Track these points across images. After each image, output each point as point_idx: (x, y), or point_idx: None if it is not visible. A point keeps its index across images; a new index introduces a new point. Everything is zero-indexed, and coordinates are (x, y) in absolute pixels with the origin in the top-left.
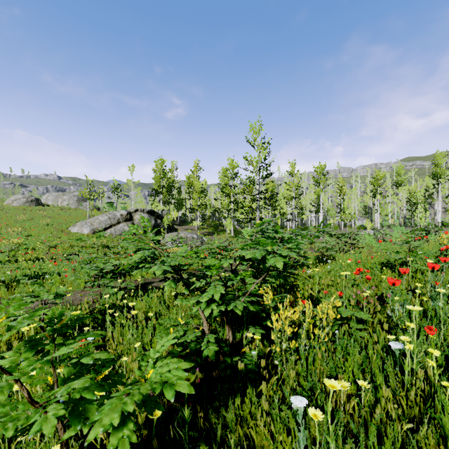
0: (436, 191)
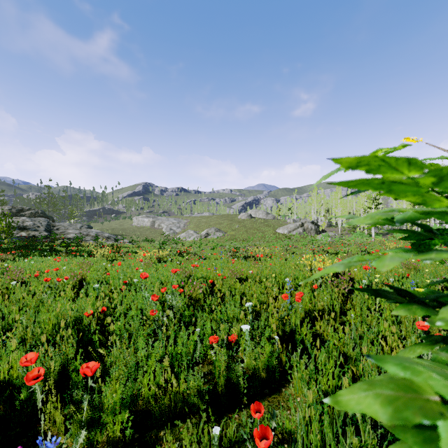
0: None
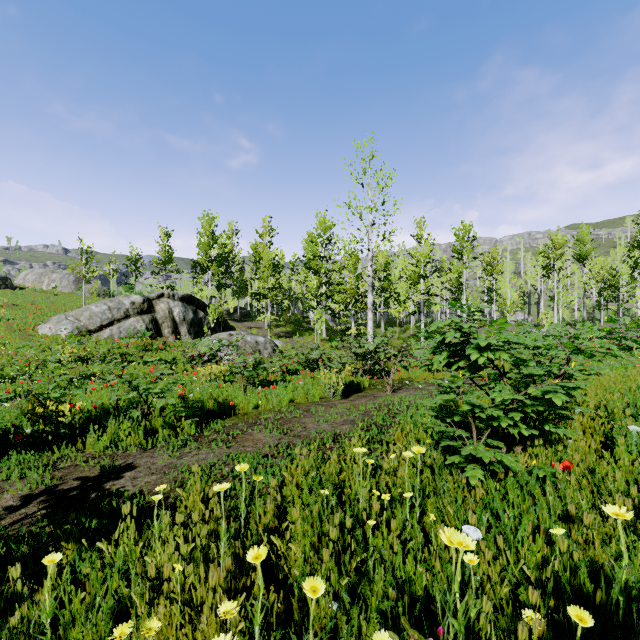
0: (639, 268)
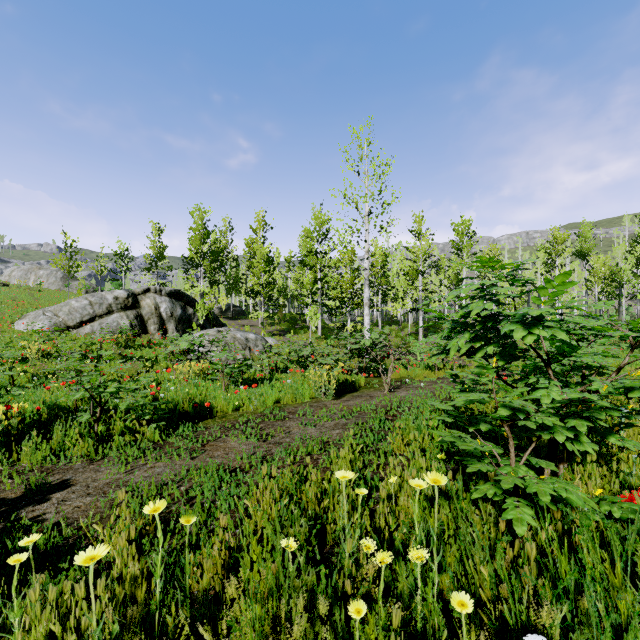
0: None
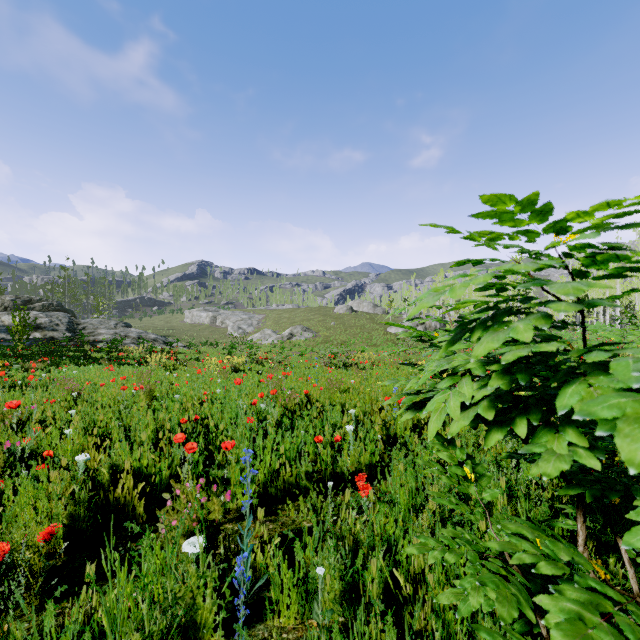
0: None
